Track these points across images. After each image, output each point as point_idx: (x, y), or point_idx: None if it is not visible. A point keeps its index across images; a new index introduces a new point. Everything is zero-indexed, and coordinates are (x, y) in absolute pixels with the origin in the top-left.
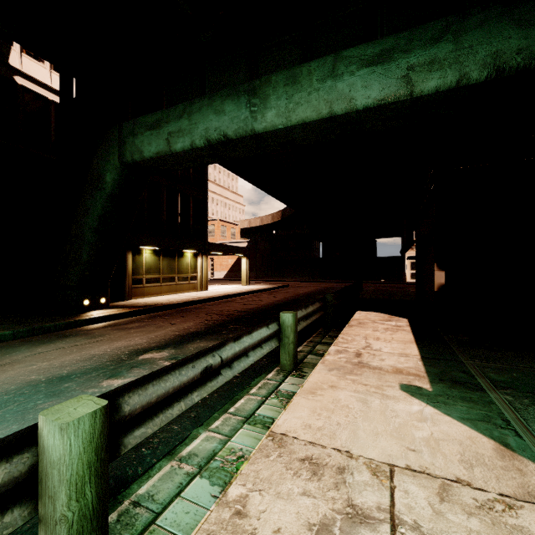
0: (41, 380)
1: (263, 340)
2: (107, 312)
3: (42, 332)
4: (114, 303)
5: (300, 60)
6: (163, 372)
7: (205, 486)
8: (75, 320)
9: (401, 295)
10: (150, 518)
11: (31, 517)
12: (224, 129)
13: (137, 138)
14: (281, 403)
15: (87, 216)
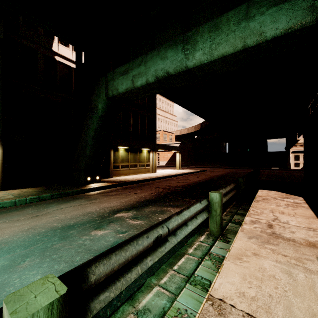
0: (58, 227)
1: (197, 213)
2: (99, 184)
3: (65, 195)
4: (104, 179)
5: (219, 14)
6: (124, 243)
7: None
8: (82, 189)
9: (290, 178)
10: None
11: None
12: (167, 68)
13: (115, 81)
14: (214, 265)
15: (89, 130)
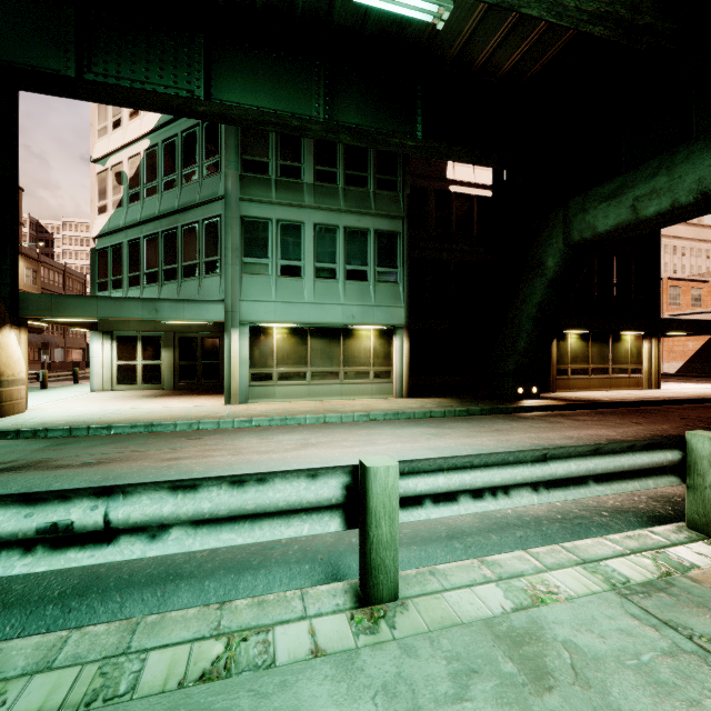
0: (545, 445)
1: None
2: (543, 402)
3: (497, 412)
4: (540, 395)
5: None
6: None
7: None
8: (520, 406)
9: None
10: None
11: (681, 484)
12: None
13: (588, 214)
14: None
15: (524, 305)
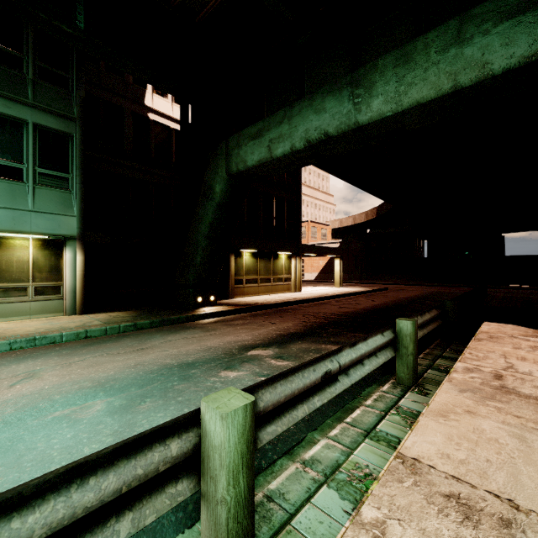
0: (174, 364)
1: (378, 348)
2: (216, 308)
3: (169, 323)
4: (220, 301)
5: (412, 35)
6: (288, 372)
7: (334, 498)
8: (192, 315)
9: None
10: (284, 517)
11: (195, 490)
12: (324, 127)
13: (241, 149)
14: (404, 421)
15: (200, 224)
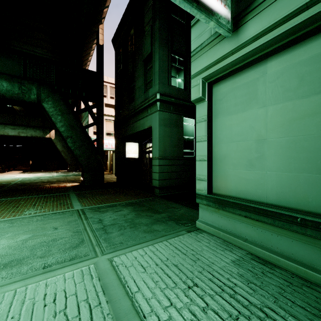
0: None
1: None
2: None
3: None
4: None
5: None
6: None
7: None
8: None
9: None
10: None
11: None
12: None
13: None
14: None
15: None
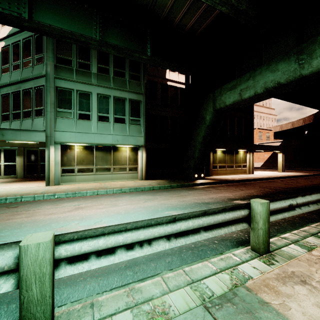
0: (199, 202)
1: (318, 200)
2: (205, 181)
3: (184, 186)
4: (205, 177)
5: None
6: (274, 200)
7: (298, 247)
8: (195, 183)
9: None
10: (277, 247)
11: (248, 227)
12: (277, 79)
13: (222, 96)
14: None
15: (197, 137)
